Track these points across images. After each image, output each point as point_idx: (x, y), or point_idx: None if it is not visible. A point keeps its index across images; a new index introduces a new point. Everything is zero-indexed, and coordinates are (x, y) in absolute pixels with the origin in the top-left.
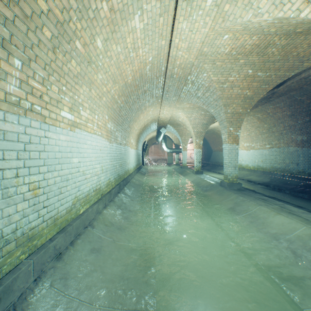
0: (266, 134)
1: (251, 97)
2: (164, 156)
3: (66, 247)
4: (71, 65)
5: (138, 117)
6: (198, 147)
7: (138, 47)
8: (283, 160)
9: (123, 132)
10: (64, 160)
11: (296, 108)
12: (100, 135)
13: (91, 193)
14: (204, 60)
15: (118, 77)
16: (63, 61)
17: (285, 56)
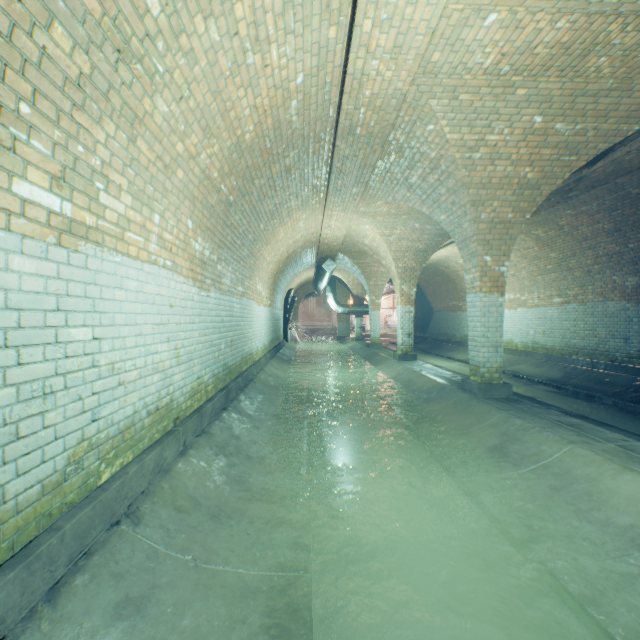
0: (553, 274)
1: (537, 185)
2: (331, 322)
3: (29, 611)
4: (52, 42)
5: (273, 233)
6: (406, 302)
7: (267, 38)
8: (592, 331)
9: (236, 266)
10: (33, 333)
11: (627, 215)
12: (171, 269)
13: (139, 421)
14: (431, 86)
15: (218, 122)
16: (13, 16)
17: (627, 80)
